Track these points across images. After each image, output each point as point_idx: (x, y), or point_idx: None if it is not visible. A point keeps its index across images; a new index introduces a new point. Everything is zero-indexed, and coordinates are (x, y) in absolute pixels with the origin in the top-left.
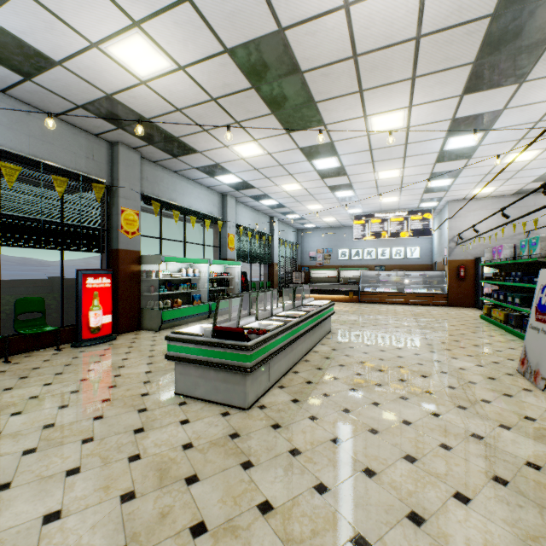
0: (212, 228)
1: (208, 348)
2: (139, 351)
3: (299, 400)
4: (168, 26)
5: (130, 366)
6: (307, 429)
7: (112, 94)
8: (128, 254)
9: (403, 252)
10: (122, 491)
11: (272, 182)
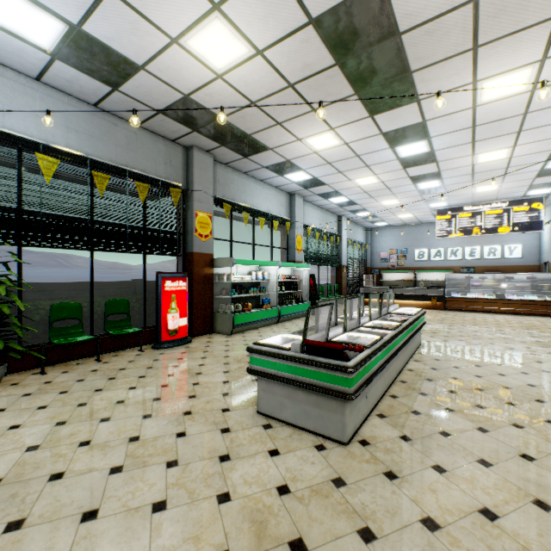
0: (278, 229)
1: (297, 365)
2: (214, 356)
3: (410, 438)
4: (249, 2)
5: (207, 373)
6: (436, 486)
7: (189, 94)
8: (201, 257)
9: (499, 250)
10: (214, 549)
11: (345, 176)
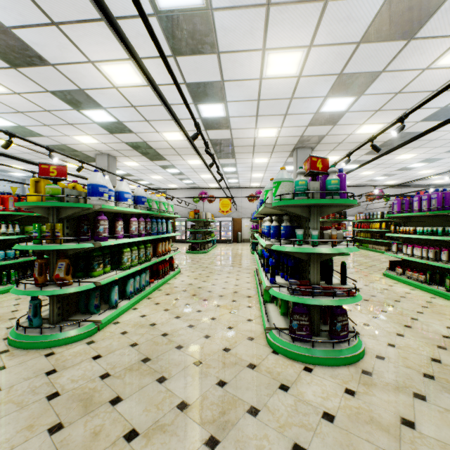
0: None
1: None
2: None
3: None
4: None
5: None
6: None
7: None
8: None
9: None
10: None
11: None
